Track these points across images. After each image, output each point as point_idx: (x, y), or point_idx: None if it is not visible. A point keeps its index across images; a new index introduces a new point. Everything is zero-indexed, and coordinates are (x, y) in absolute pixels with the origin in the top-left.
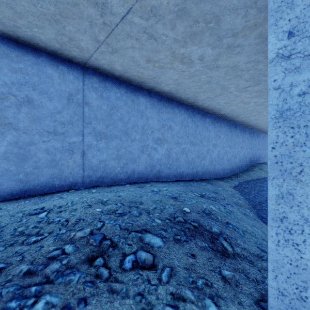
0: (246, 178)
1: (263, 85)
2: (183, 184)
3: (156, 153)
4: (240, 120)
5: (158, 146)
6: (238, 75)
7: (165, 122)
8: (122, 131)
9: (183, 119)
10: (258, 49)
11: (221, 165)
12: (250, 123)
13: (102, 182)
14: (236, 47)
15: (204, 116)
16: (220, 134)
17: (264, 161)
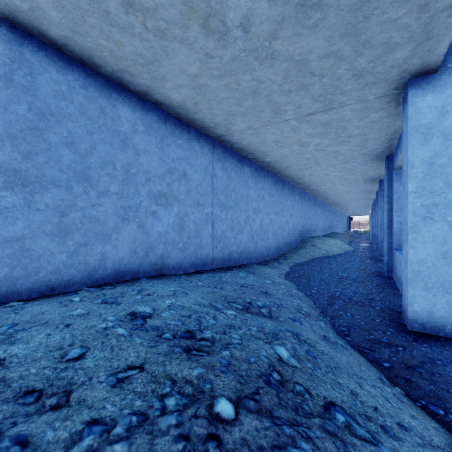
0: (298, 259)
1: (335, 112)
2: (208, 280)
3: (156, 221)
4: (290, 174)
5: (160, 208)
6: (303, 84)
7: (175, 164)
8: (73, 172)
9: (208, 164)
10: (349, 25)
11: (265, 241)
12: (302, 180)
13: (12, 293)
14: (313, 8)
15: (241, 162)
16: (263, 193)
17: (315, 234)
